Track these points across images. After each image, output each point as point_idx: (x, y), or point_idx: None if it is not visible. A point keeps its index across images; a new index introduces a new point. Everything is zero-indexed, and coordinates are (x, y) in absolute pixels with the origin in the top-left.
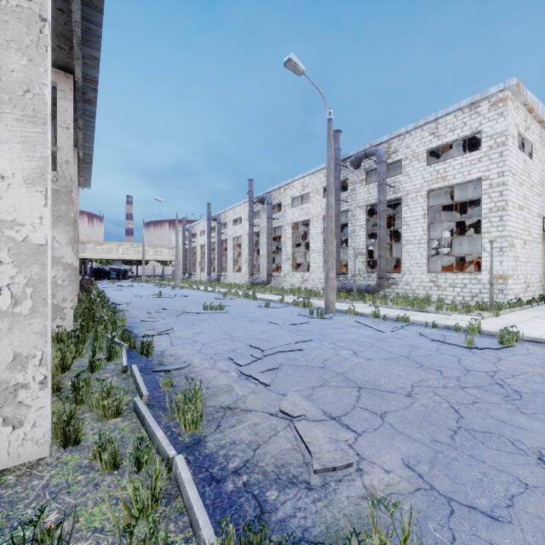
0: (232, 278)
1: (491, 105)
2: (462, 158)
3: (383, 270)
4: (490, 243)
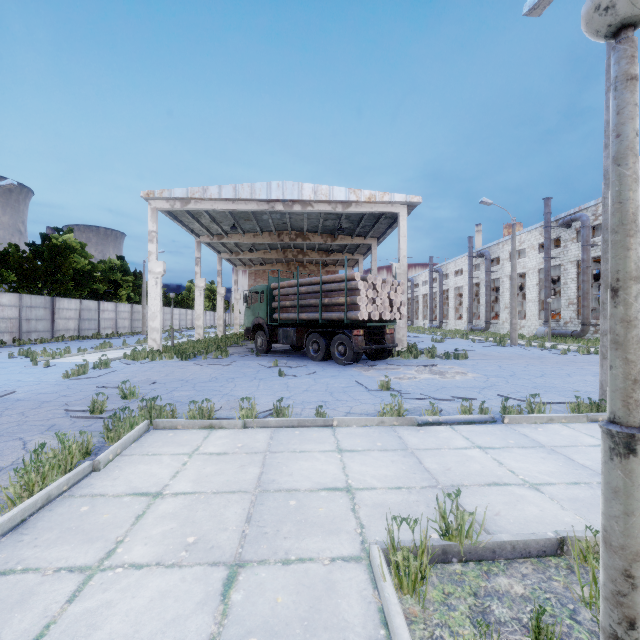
0: (453, 325)
1: None
2: None
3: (586, 318)
4: None
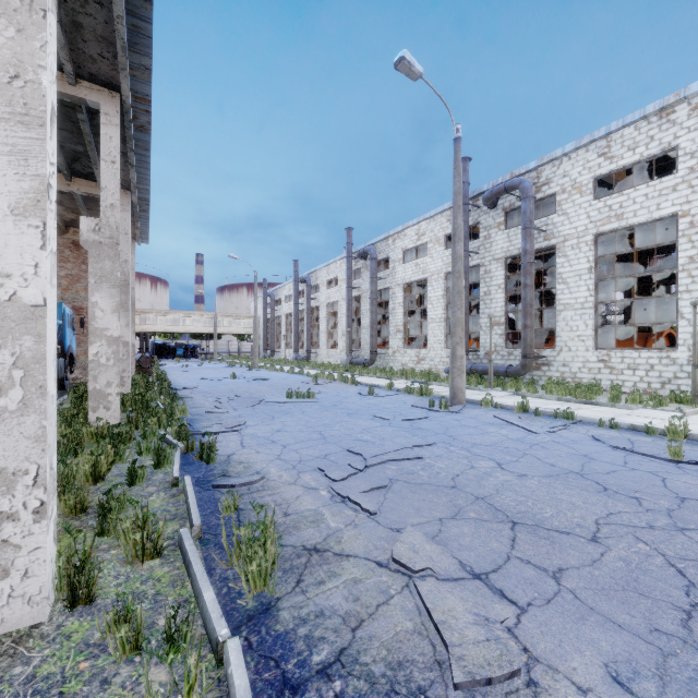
0: (326, 357)
1: (693, 108)
2: (648, 187)
3: (530, 345)
4: (694, 307)
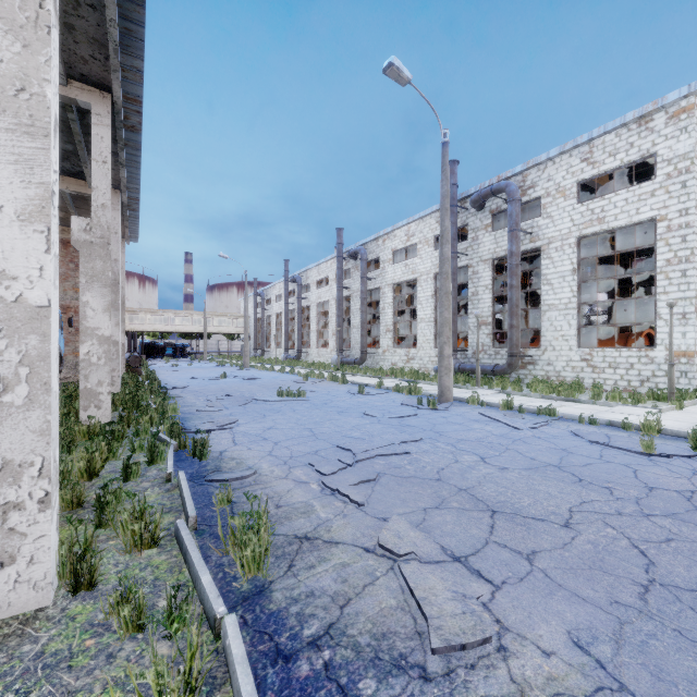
0: (316, 356)
1: (670, 117)
2: (628, 192)
3: (516, 345)
4: (670, 308)
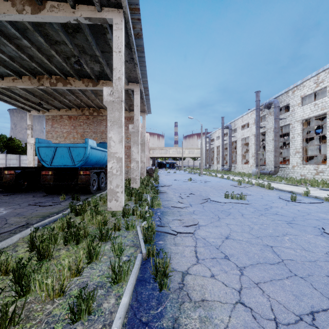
0: (241, 169)
1: None
2: None
3: None
4: None
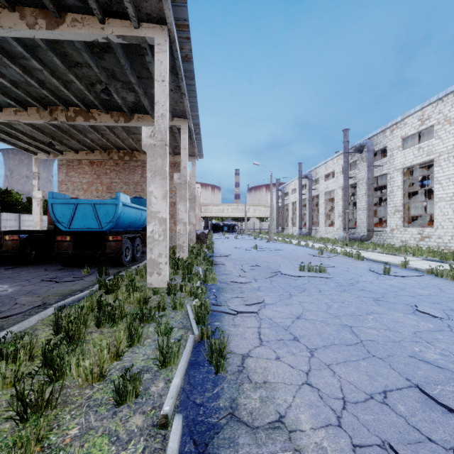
0: (324, 233)
1: None
2: None
3: None
4: None
